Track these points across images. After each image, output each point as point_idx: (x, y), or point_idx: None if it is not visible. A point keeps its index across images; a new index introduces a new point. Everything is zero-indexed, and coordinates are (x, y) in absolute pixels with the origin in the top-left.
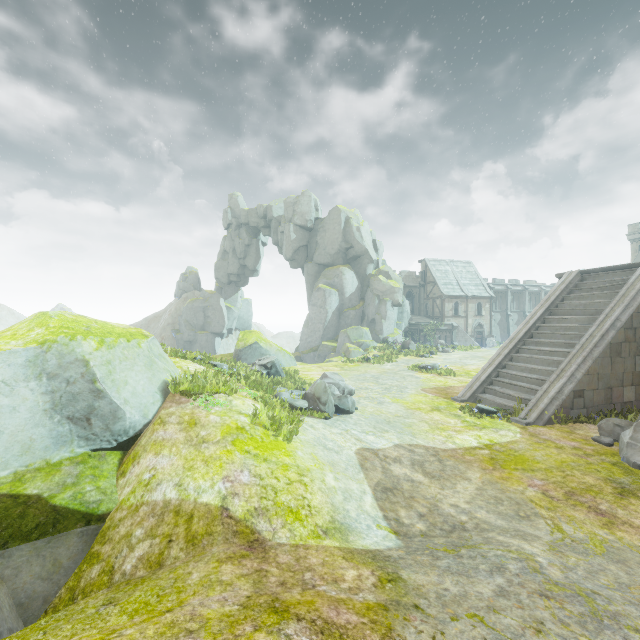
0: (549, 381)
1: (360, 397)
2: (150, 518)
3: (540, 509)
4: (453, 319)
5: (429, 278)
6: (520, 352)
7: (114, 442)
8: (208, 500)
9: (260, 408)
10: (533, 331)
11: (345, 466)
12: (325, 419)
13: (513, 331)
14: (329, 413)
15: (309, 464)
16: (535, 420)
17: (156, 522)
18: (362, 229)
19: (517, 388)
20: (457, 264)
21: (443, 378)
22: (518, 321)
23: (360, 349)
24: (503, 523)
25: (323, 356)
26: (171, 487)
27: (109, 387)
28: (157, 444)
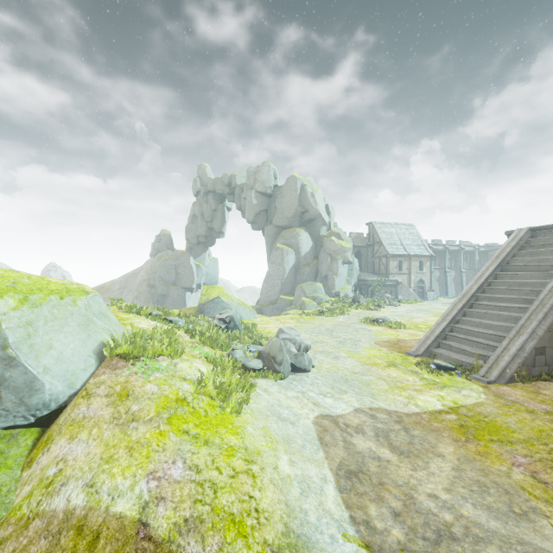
0: (508, 337)
1: (316, 351)
2: (41, 539)
3: (537, 502)
4: (397, 275)
5: (376, 239)
6: (473, 307)
7: (31, 417)
8: (123, 509)
9: (207, 373)
10: (486, 287)
11: (302, 442)
12: (280, 380)
13: (450, 286)
14: (285, 373)
15: (260, 444)
16: (497, 378)
17: (48, 546)
18: (316, 195)
19: (473, 344)
20: (401, 226)
21: (394, 331)
22: (455, 277)
23: (314, 302)
24: (498, 525)
25: (281, 309)
26: (79, 488)
27: (24, 353)
28: (75, 424)
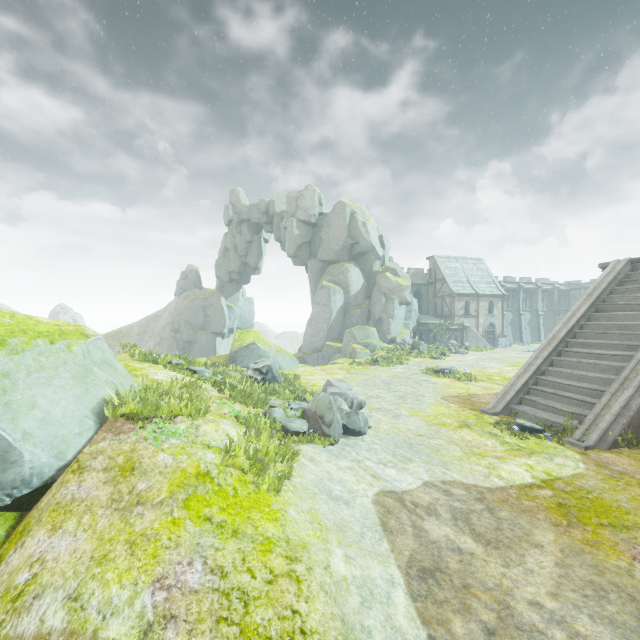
0: (609, 392)
1: (371, 409)
2: None
3: None
4: (463, 318)
5: (438, 276)
6: (562, 355)
7: (6, 498)
8: (117, 635)
9: (237, 439)
10: (577, 330)
11: (360, 529)
12: (330, 445)
13: (525, 331)
14: (335, 437)
15: (306, 533)
16: (596, 443)
17: None
18: (368, 224)
19: (564, 399)
20: (467, 261)
21: (463, 384)
22: (531, 320)
23: (367, 350)
24: None
25: (327, 357)
26: (58, 603)
27: None
28: (59, 510)
